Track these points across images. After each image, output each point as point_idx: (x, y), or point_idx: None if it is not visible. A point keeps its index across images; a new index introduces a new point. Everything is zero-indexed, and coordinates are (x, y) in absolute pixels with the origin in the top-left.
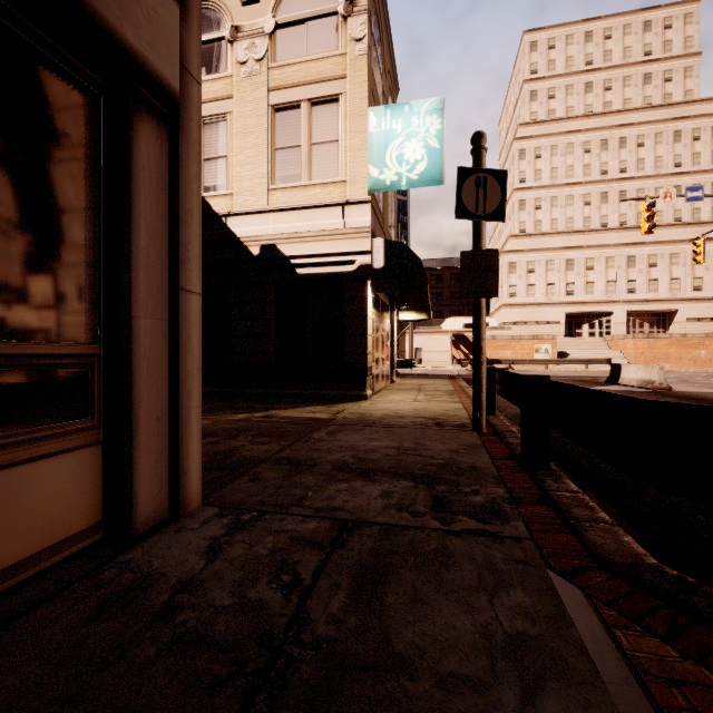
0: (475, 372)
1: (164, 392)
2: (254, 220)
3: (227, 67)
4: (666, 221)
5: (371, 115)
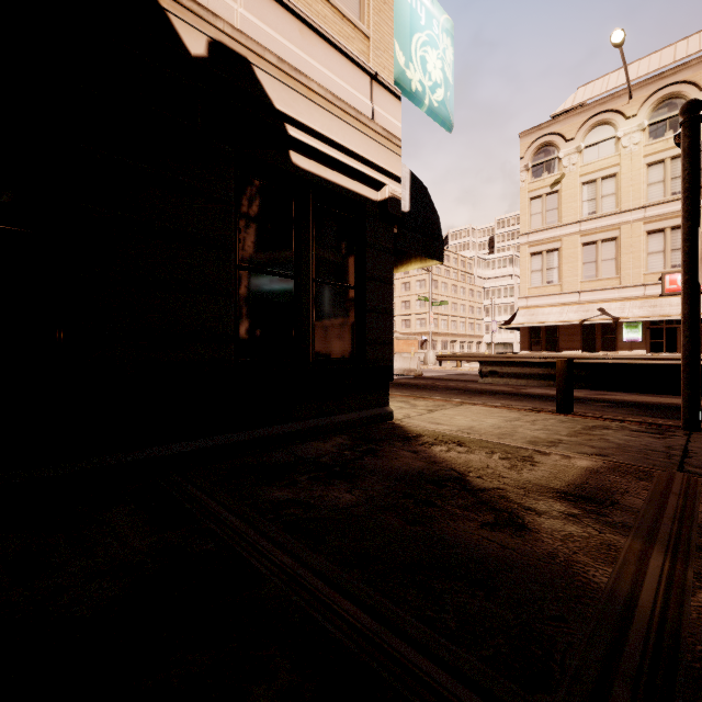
0: (698, 366)
1: None
2: None
3: None
4: None
5: None
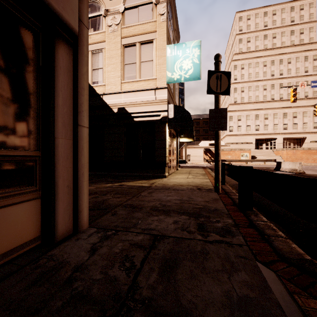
0: (216, 165)
1: (70, 174)
2: (115, 96)
3: (103, 28)
4: (301, 97)
5: (168, 48)
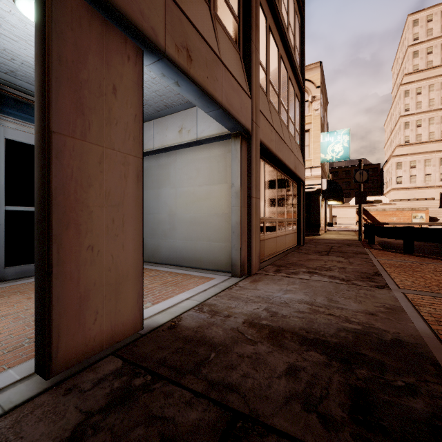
0: (359, 225)
1: (302, 226)
2: None
3: None
4: None
5: (321, 136)
